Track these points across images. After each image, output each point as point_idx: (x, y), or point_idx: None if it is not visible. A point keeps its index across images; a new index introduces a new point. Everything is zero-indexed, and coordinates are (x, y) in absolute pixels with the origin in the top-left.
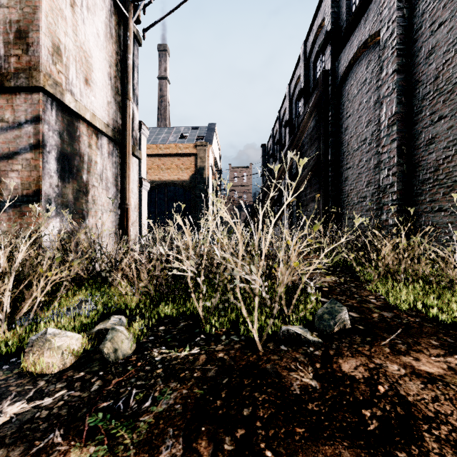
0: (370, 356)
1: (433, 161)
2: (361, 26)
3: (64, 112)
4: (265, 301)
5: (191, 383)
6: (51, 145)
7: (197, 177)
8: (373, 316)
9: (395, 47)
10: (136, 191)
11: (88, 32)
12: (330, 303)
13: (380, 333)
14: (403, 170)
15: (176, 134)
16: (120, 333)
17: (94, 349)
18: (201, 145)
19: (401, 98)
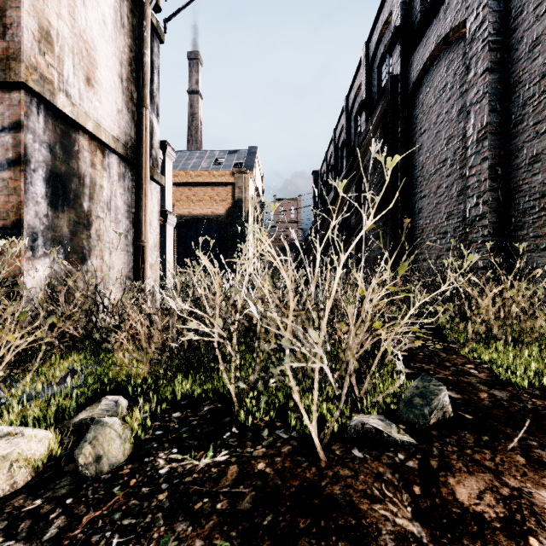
0: (497, 472)
1: (539, 185)
2: (440, 17)
3: (56, 119)
4: (325, 375)
5: (211, 523)
6: (37, 161)
7: (235, 211)
8: (480, 397)
9: (488, 39)
10: (155, 225)
11: (90, 17)
12: (422, 379)
13: (500, 428)
14: (498, 197)
15: (210, 159)
16: (108, 429)
17: (69, 453)
18: (240, 172)
19: (495, 105)
